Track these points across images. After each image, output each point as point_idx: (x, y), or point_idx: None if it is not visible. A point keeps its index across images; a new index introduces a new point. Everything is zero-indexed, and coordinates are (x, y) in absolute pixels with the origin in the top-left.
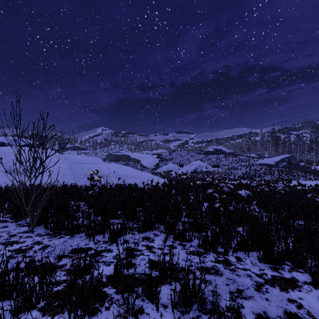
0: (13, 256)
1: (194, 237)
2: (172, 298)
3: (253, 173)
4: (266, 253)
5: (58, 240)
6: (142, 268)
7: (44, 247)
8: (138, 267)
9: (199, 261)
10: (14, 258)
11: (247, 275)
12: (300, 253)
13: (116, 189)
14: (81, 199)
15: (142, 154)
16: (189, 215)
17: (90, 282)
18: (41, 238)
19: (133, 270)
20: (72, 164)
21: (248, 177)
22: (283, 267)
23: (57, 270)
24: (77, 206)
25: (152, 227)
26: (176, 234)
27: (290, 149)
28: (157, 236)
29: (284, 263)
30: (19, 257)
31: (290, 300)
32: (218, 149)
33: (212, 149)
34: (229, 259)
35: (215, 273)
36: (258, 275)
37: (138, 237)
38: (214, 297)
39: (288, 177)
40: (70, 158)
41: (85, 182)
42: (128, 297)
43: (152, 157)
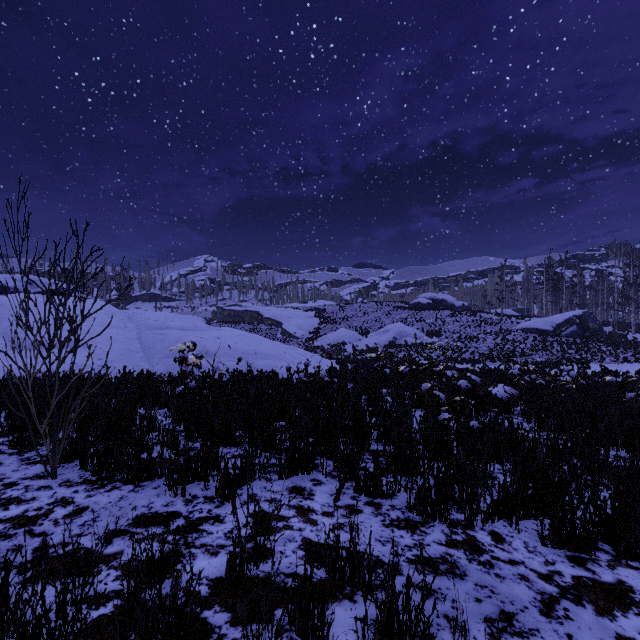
0: (7, 534)
1: (398, 486)
2: (358, 638)
3: (510, 348)
4: (557, 526)
5: (106, 495)
6: (289, 562)
7: (75, 512)
8: (281, 560)
9: (412, 544)
10: (9, 538)
11: (521, 577)
12: (633, 526)
13: (233, 381)
14: (161, 402)
15: (285, 309)
16: (385, 437)
17: (173, 602)
18: (71, 491)
19: (269, 565)
20: (143, 329)
21: (500, 356)
22: (596, 556)
23: (100, 568)
24: (151, 419)
25: (308, 465)
26: (360, 481)
27: (584, 300)
28: (320, 485)
29: (596, 547)
30: (19, 537)
31: (621, 638)
32: (438, 300)
33: (426, 299)
34: (476, 539)
35: (448, 572)
36: (543, 576)
37: (279, 486)
38: (450, 632)
39: (582, 355)
40: (140, 318)
41: (170, 366)
42: (259, 638)
43: (306, 315)
